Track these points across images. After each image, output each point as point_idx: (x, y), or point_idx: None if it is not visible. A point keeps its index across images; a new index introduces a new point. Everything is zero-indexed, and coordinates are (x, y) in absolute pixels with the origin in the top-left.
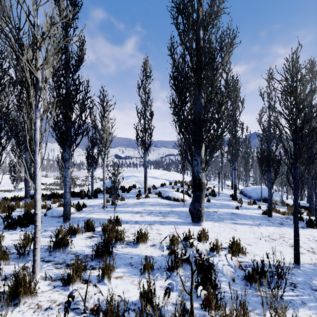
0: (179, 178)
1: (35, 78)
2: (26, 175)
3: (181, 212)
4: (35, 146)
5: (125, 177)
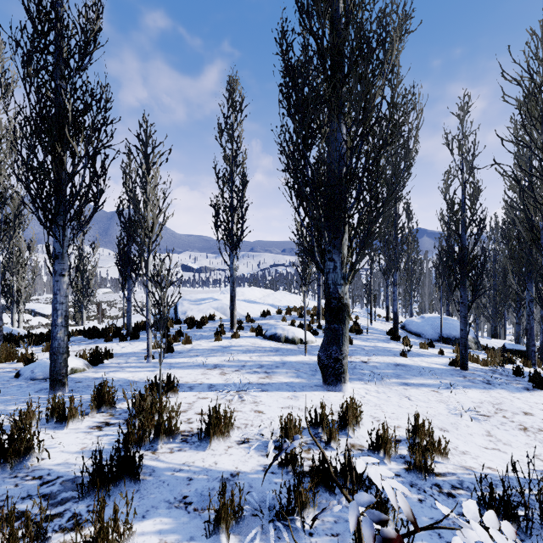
0: (294, 303)
1: None
2: None
3: (300, 364)
4: None
5: (195, 301)
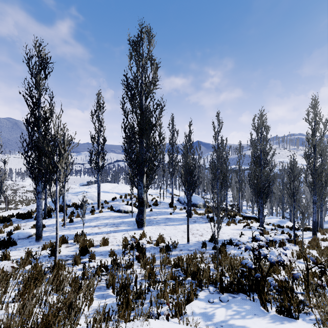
0: (128, 190)
1: (56, 166)
2: None
3: (130, 221)
4: (57, 200)
5: (75, 193)
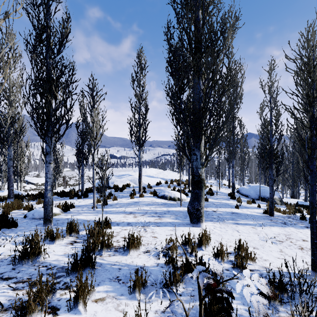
0: (175, 177)
1: None
2: (10, 173)
3: (178, 212)
4: None
5: (118, 176)
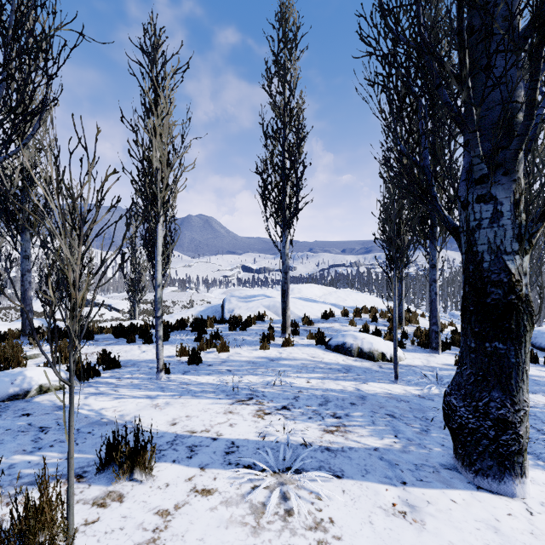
0: (362, 303)
1: None
2: (25, 285)
3: (391, 400)
4: None
5: (244, 298)
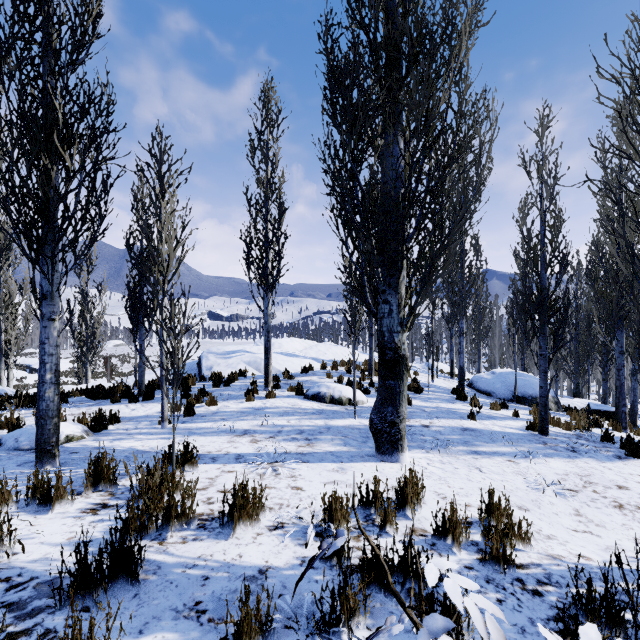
0: (341, 356)
1: None
2: None
3: (348, 429)
4: None
5: (223, 354)
